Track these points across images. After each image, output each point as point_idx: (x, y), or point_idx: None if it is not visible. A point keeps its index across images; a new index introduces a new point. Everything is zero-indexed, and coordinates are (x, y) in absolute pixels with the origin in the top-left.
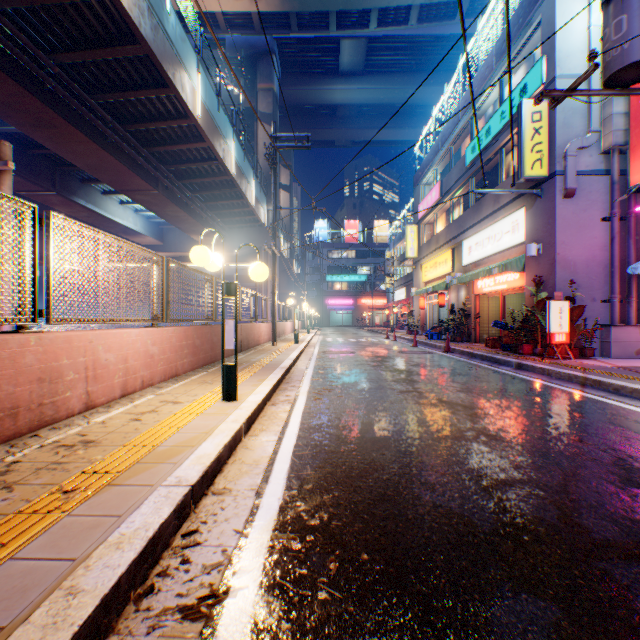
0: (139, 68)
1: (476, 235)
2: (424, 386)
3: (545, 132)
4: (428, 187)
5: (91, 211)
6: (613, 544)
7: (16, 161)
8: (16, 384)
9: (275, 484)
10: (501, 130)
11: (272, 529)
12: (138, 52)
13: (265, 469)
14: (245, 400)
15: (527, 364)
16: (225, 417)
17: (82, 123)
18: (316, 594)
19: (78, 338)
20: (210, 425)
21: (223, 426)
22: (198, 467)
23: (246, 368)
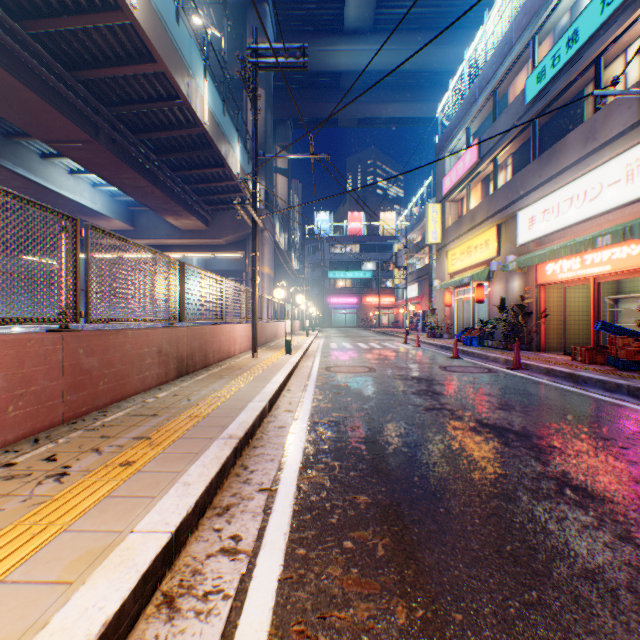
0: None
1: (544, 199)
2: None
3: None
4: (455, 155)
5: (24, 178)
6: None
7: None
8: None
9: None
10: (603, 25)
11: None
12: None
13: None
14: None
15: None
16: None
17: None
18: None
19: None
20: None
21: None
22: None
23: (135, 442)
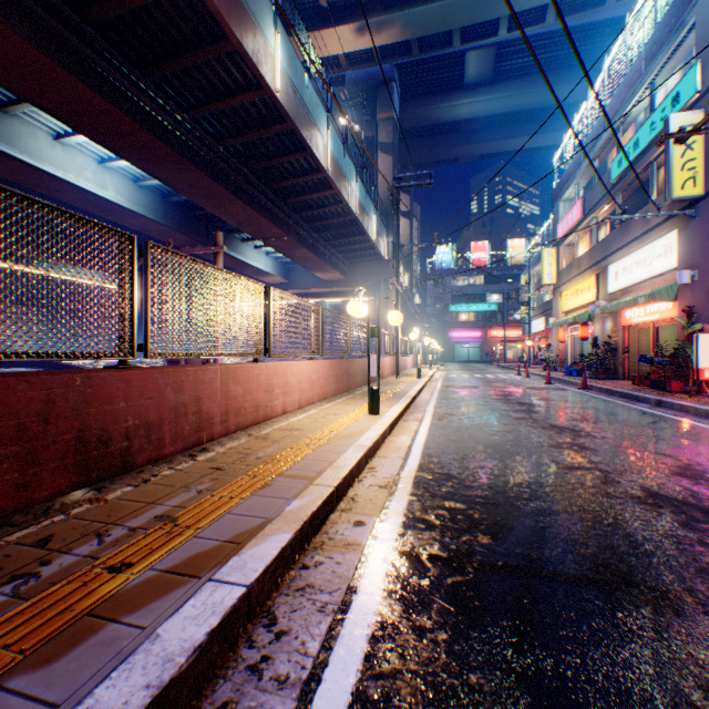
0: (283, 140)
1: (623, 259)
2: (541, 415)
3: (699, 146)
4: (569, 203)
5: (233, 258)
6: (628, 492)
7: (183, 223)
8: (258, 392)
9: (413, 457)
10: (650, 142)
11: (415, 471)
12: (285, 129)
13: (406, 451)
14: (384, 415)
15: (665, 401)
16: (374, 422)
17: (238, 190)
18: (440, 489)
19: (280, 366)
20: (366, 426)
21: (375, 426)
22: (368, 441)
23: None
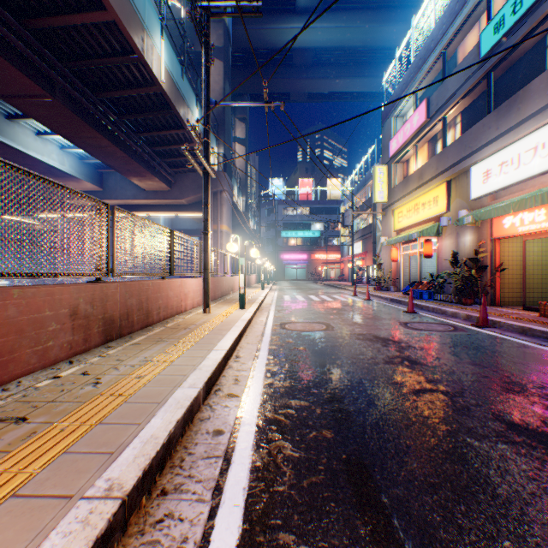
0: None
1: (502, 151)
2: None
3: None
4: (401, 120)
5: None
6: None
7: None
8: None
9: None
10: None
11: None
12: None
13: None
14: None
15: None
16: None
17: None
18: None
19: None
20: None
21: None
22: None
23: None
